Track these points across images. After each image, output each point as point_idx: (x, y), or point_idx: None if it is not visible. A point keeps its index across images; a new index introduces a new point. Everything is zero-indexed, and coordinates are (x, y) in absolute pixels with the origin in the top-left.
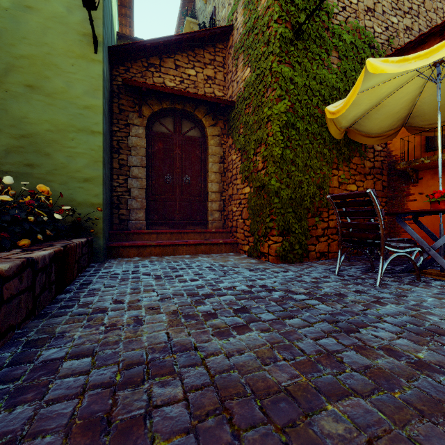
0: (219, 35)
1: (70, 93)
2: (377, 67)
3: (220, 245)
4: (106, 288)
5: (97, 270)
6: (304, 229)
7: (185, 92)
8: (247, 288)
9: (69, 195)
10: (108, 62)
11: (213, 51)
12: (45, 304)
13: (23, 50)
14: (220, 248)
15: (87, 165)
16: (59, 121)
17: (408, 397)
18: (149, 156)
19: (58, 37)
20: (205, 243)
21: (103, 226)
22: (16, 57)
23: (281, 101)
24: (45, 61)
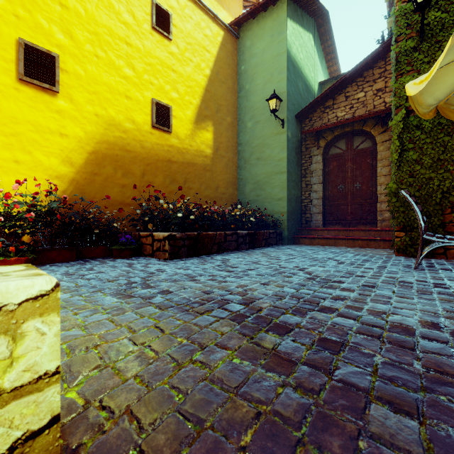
0: (385, 49)
1: (272, 155)
2: (407, 91)
3: (378, 241)
4: (266, 250)
5: (277, 246)
6: (431, 225)
7: (344, 121)
8: (318, 257)
9: (272, 208)
10: (297, 123)
11: (383, 63)
12: (243, 249)
13: (256, 143)
14: (377, 244)
15: (279, 191)
16: (268, 171)
17: (277, 268)
18: (326, 174)
19: (267, 129)
20: (361, 238)
21: (287, 224)
22: (253, 147)
23: (399, 111)
24: (263, 144)
